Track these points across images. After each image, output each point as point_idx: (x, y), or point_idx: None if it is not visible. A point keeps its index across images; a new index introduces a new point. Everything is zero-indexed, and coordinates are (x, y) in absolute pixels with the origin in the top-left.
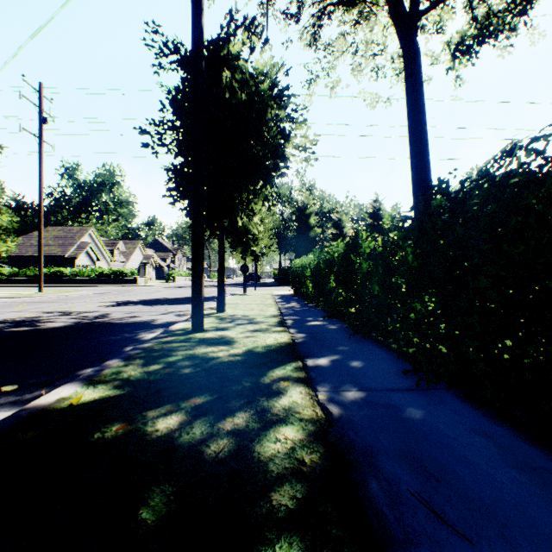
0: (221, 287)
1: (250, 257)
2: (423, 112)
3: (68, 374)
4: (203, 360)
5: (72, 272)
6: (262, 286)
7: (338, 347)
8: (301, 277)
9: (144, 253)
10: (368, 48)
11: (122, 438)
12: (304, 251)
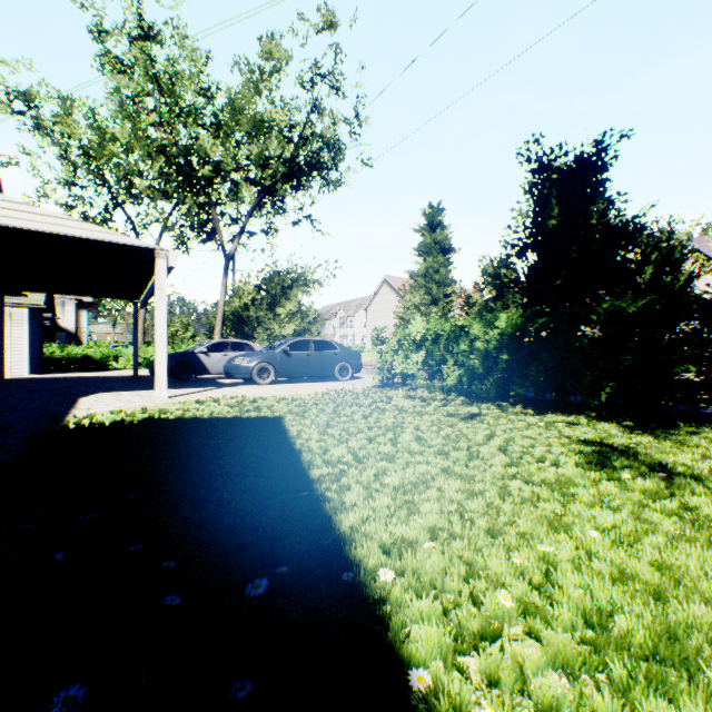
0: None
1: None
2: None
3: None
4: None
5: None
6: None
7: None
8: None
9: None
10: None
11: None
12: None
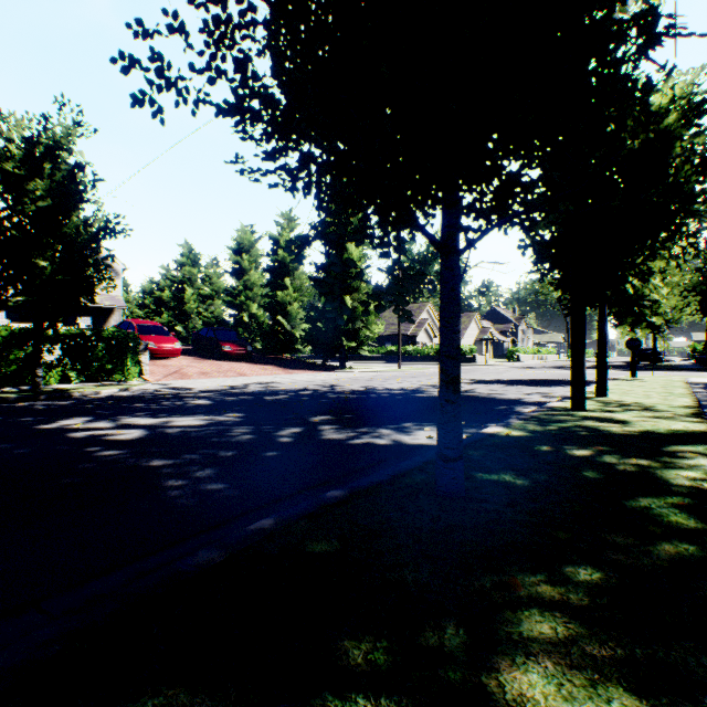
0: (600, 367)
1: (644, 330)
2: None
3: (481, 424)
4: (595, 430)
5: (413, 349)
6: (666, 370)
7: None
8: None
9: (479, 326)
10: None
11: (552, 452)
12: None
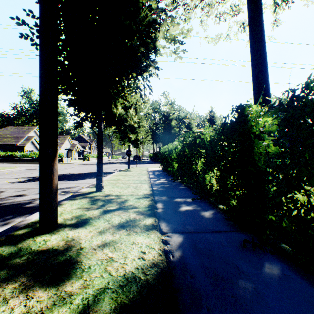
0: (99, 169)
1: (127, 143)
2: (263, 31)
3: None
4: None
5: (20, 154)
6: (142, 164)
7: (245, 285)
8: (168, 158)
9: (71, 143)
10: (213, 3)
11: None
12: (168, 142)
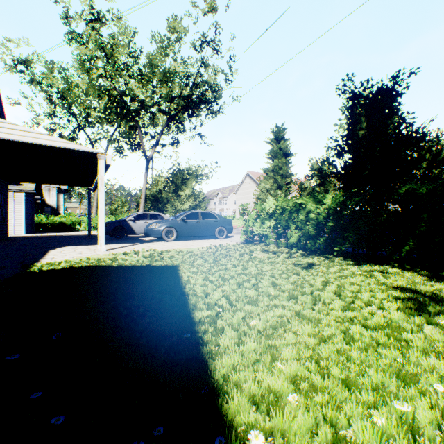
0: None
1: None
2: None
3: None
4: None
5: None
6: None
7: None
8: None
9: None
10: None
11: None
12: None
